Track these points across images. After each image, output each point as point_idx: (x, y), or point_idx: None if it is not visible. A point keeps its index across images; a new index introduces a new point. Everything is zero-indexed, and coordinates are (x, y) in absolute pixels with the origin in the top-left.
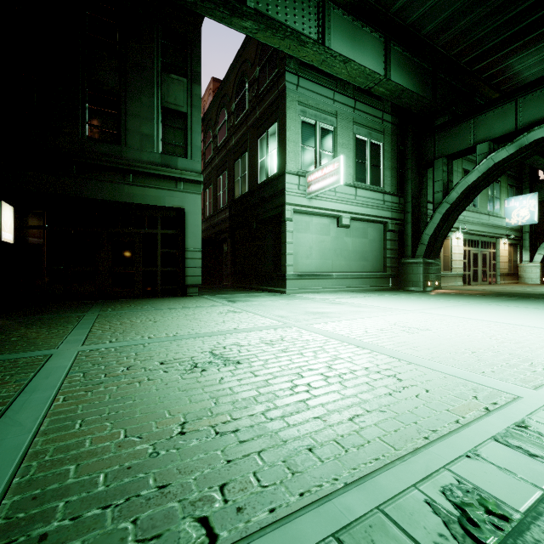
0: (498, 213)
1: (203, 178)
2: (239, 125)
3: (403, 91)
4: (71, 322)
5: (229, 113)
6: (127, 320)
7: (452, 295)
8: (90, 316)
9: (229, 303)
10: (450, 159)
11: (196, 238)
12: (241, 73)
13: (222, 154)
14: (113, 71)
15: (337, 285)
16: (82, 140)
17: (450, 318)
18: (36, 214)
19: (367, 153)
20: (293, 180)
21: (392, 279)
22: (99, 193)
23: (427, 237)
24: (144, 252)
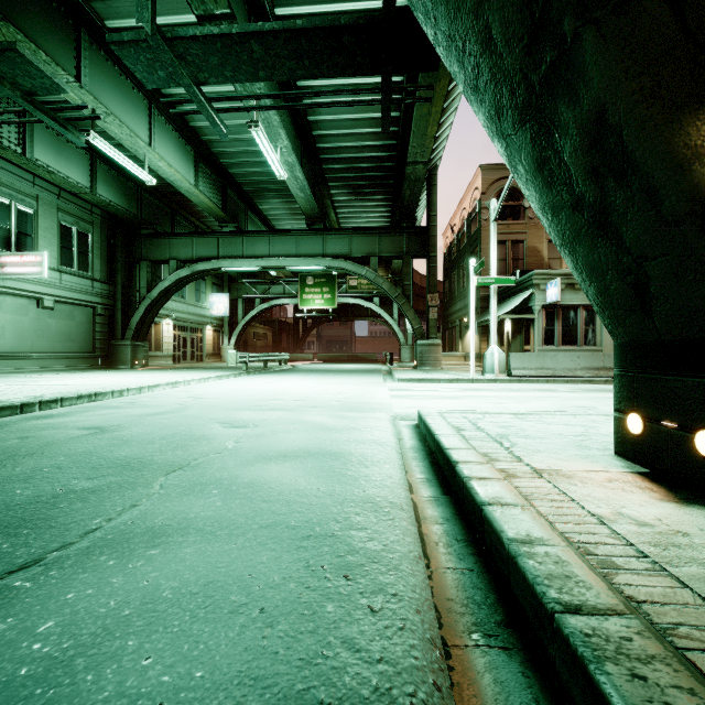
0: (204, 305)
1: None
2: None
3: (109, 204)
4: None
5: None
6: None
7: (149, 369)
8: None
9: None
10: (154, 263)
11: None
12: None
13: None
14: None
15: (38, 365)
16: None
17: (123, 377)
18: None
19: (75, 240)
20: None
21: (102, 359)
22: None
23: (135, 324)
24: None
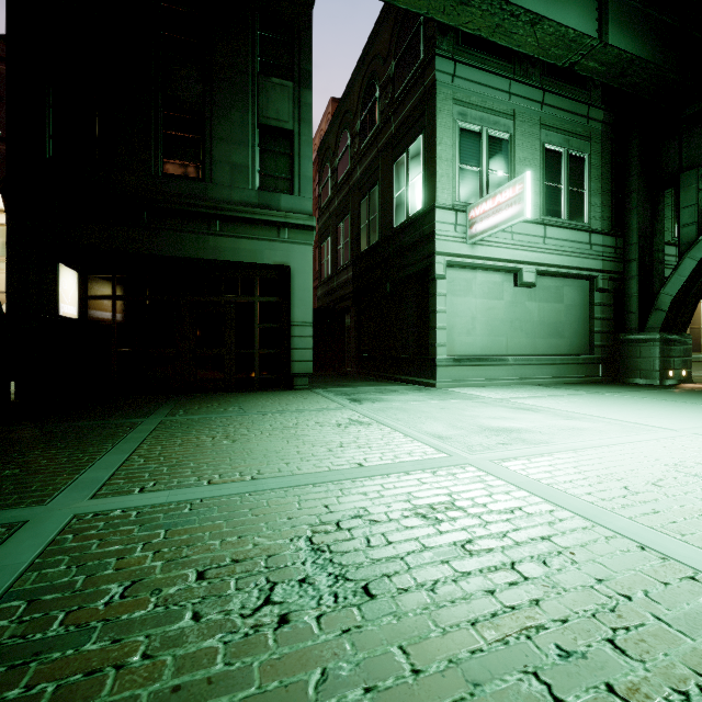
0: None
1: (319, 228)
2: (366, 149)
3: (630, 62)
4: (114, 437)
5: (353, 135)
6: (192, 436)
7: None
8: (147, 425)
9: (351, 403)
10: None
11: (306, 307)
12: (369, 76)
13: (343, 192)
14: (194, 80)
15: (514, 374)
16: (156, 178)
17: None
18: (105, 280)
19: (563, 171)
20: (447, 218)
21: (603, 365)
22: (176, 248)
23: (668, 299)
24: (237, 327)
